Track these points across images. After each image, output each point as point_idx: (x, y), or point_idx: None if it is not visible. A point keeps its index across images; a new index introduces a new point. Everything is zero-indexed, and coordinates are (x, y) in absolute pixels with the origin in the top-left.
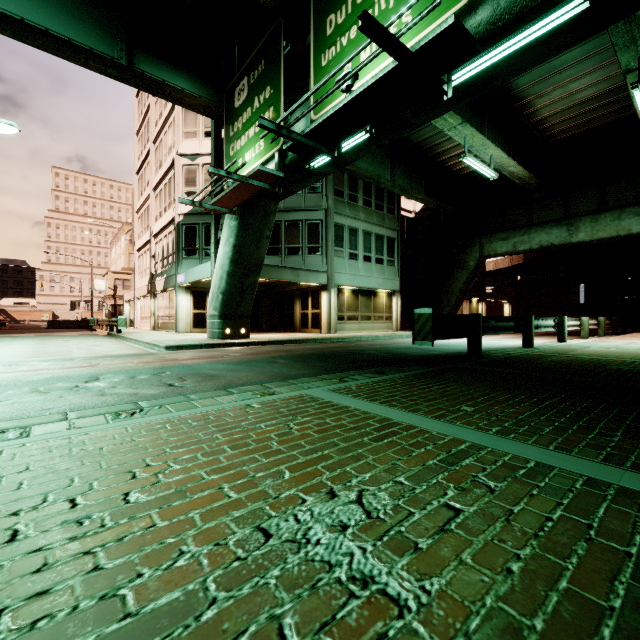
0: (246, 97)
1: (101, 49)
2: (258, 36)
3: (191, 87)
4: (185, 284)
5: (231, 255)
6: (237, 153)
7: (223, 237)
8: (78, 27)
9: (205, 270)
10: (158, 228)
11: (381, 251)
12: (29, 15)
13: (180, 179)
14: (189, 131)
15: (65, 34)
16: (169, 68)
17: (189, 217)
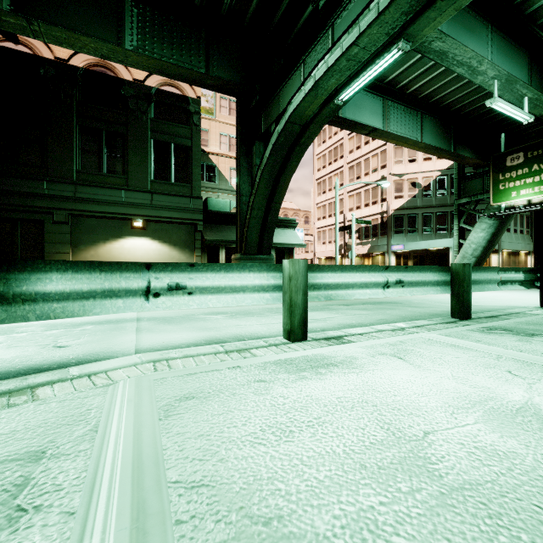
0: (522, 162)
1: (447, 148)
2: (538, 135)
3: (470, 154)
4: (402, 251)
5: (489, 238)
6: (509, 189)
7: (478, 228)
8: (442, 141)
9: (436, 244)
10: (357, 216)
11: (522, 225)
12: (431, 142)
13: (391, 189)
14: (398, 160)
15: (439, 146)
16: (464, 148)
17: (398, 211)
